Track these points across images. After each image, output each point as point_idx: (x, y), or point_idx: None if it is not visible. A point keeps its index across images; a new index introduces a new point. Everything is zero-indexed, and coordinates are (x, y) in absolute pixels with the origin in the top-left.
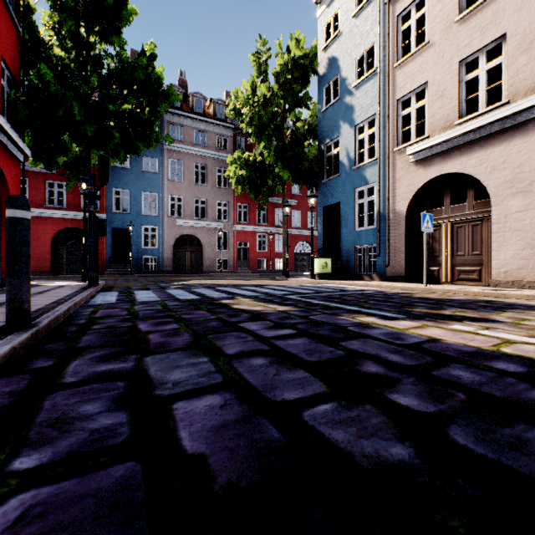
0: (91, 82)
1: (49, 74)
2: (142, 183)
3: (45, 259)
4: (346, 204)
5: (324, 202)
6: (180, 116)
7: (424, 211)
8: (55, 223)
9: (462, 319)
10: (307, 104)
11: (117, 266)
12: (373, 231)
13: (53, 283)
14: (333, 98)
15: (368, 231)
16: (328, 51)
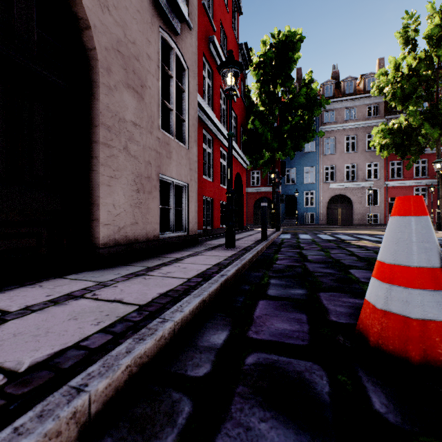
0: (274, 112)
1: (258, 124)
2: (304, 161)
3: (250, 216)
4: None
5: None
6: (332, 103)
7: None
8: (255, 195)
9: None
10: None
11: (287, 220)
12: None
13: (259, 229)
14: None
15: None
16: None
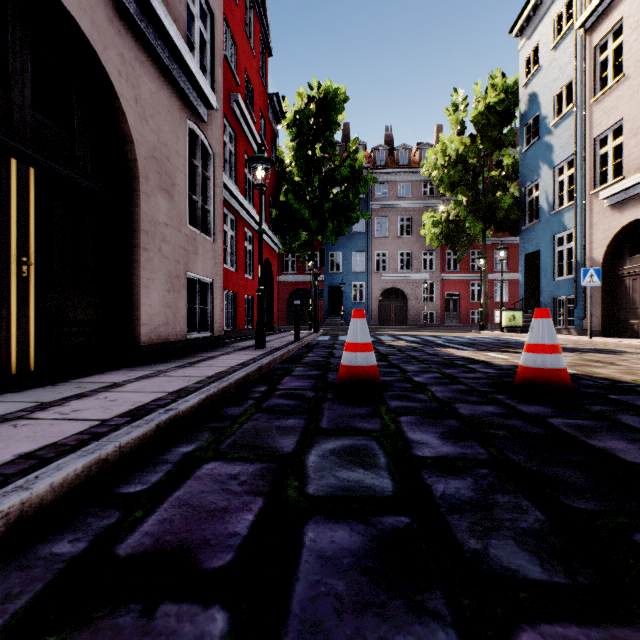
0: (314, 182)
1: (293, 199)
2: (351, 244)
3: (283, 314)
4: (545, 252)
5: (525, 250)
6: (384, 174)
7: (623, 258)
8: (289, 285)
9: (508, 352)
10: (511, 142)
11: (332, 319)
12: (570, 281)
13: None
14: (533, 137)
15: (566, 281)
16: (528, 87)
